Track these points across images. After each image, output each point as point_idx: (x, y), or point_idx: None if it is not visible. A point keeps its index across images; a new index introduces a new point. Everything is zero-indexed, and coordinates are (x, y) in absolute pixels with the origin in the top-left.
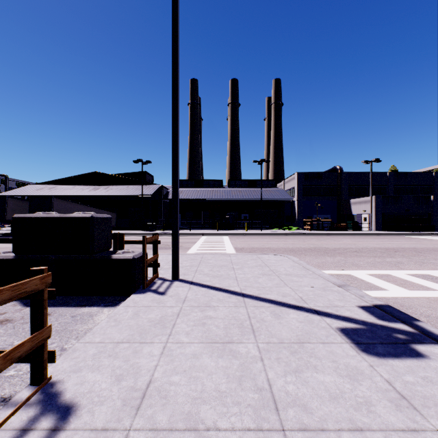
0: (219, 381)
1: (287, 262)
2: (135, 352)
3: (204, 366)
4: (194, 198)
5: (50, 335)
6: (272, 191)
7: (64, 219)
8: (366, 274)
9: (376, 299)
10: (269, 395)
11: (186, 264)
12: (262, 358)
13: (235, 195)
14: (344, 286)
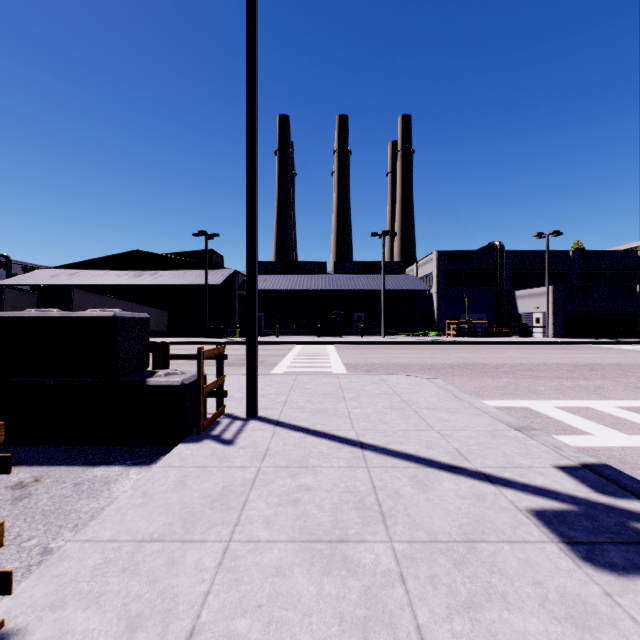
0: (324, 632)
1: (427, 387)
2: (170, 561)
3: (296, 595)
4: (283, 290)
5: (0, 543)
6: (399, 278)
7: (69, 320)
8: (553, 406)
9: (584, 453)
10: None
11: (270, 391)
12: (403, 577)
13: (344, 285)
14: (525, 429)
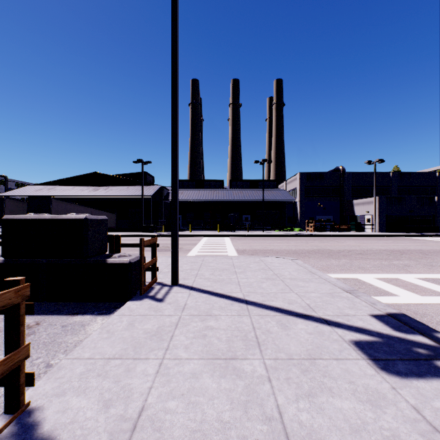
0: (221, 408)
1: (291, 265)
2: (127, 370)
3: (204, 388)
4: (194, 199)
5: (28, 355)
6: (274, 192)
7: (56, 221)
8: (374, 278)
9: (389, 307)
10: (280, 427)
11: (186, 267)
12: (270, 379)
13: (236, 196)
14: (353, 292)
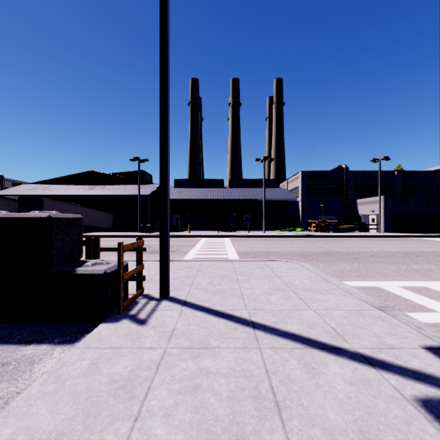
0: None
1: (300, 271)
2: None
3: None
4: (193, 198)
5: None
6: (275, 191)
7: (11, 220)
8: (398, 286)
9: None
10: None
11: (180, 274)
12: None
13: (236, 195)
14: (386, 309)
